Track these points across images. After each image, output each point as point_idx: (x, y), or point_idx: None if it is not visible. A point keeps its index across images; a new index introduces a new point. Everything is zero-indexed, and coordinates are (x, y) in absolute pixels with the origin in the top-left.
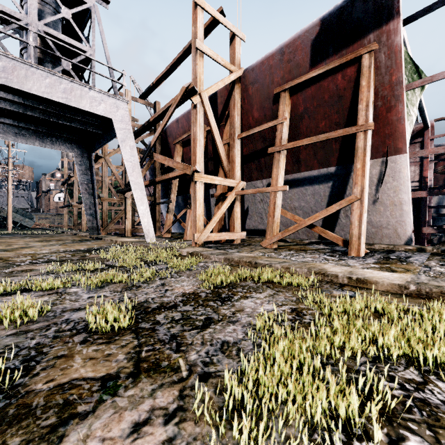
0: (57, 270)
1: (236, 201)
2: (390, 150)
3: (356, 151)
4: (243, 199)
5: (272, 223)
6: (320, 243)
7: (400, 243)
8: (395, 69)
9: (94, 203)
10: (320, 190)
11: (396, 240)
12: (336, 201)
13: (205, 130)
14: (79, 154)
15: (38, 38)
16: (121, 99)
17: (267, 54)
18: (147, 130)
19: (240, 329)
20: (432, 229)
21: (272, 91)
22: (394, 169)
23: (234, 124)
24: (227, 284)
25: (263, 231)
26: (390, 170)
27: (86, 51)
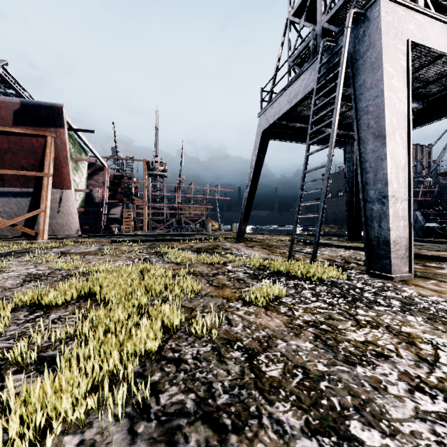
0: None
1: None
2: (65, 187)
3: (43, 186)
4: None
5: None
6: (22, 236)
7: (73, 234)
8: (64, 150)
9: None
10: (22, 202)
11: (72, 232)
12: (35, 209)
13: None
14: None
15: None
16: None
17: None
18: None
19: None
20: (88, 226)
21: None
22: (67, 196)
23: None
24: None
25: None
26: (65, 196)
27: None
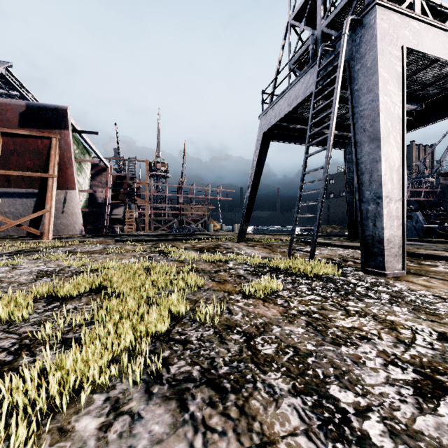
0: None
1: None
2: (69, 187)
3: (48, 187)
4: None
5: None
6: (28, 236)
7: (77, 234)
8: (69, 151)
9: None
10: (27, 202)
11: (75, 232)
12: (40, 210)
13: None
14: None
15: None
16: None
17: None
18: None
19: None
20: (91, 226)
21: None
22: (71, 197)
23: None
24: None
25: None
26: (70, 197)
27: None
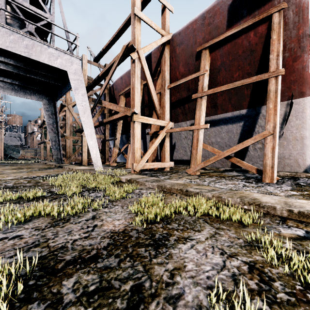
0: None
1: (166, 138)
2: (294, 94)
3: (268, 93)
4: (171, 137)
5: (196, 155)
6: (233, 170)
7: (299, 171)
8: (302, 24)
9: (58, 140)
10: (233, 129)
11: (296, 168)
12: (246, 137)
13: (142, 84)
14: (46, 102)
15: (9, 7)
16: (75, 56)
17: (191, 20)
18: (98, 83)
19: None
20: None
21: (195, 50)
22: (298, 110)
23: (165, 77)
24: (161, 216)
25: (186, 161)
26: (294, 111)
27: (47, 18)
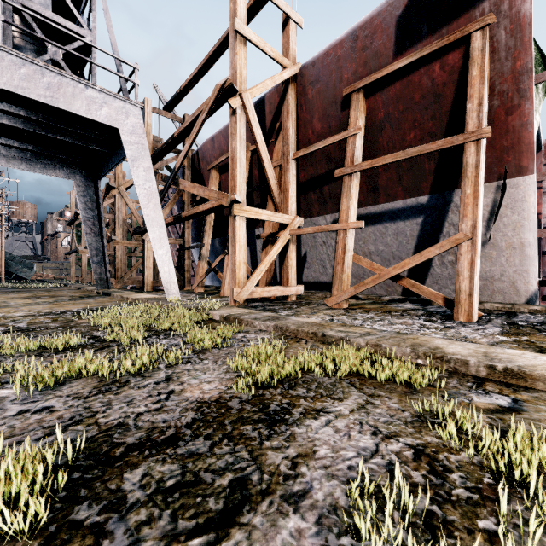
0: (0, 350)
1: (291, 244)
2: (509, 170)
3: (464, 169)
4: (300, 242)
5: (341, 273)
6: (405, 300)
7: (519, 301)
8: (521, 50)
9: (103, 247)
10: (405, 229)
11: (514, 297)
12: (429, 243)
13: (249, 150)
14: (82, 182)
15: (17, 18)
16: (132, 103)
17: (333, 42)
18: (172, 149)
19: (314, 530)
20: None
21: (340, 92)
22: (515, 197)
23: (288, 139)
24: (280, 377)
25: (326, 284)
26: (508, 199)
27: (84, 36)
